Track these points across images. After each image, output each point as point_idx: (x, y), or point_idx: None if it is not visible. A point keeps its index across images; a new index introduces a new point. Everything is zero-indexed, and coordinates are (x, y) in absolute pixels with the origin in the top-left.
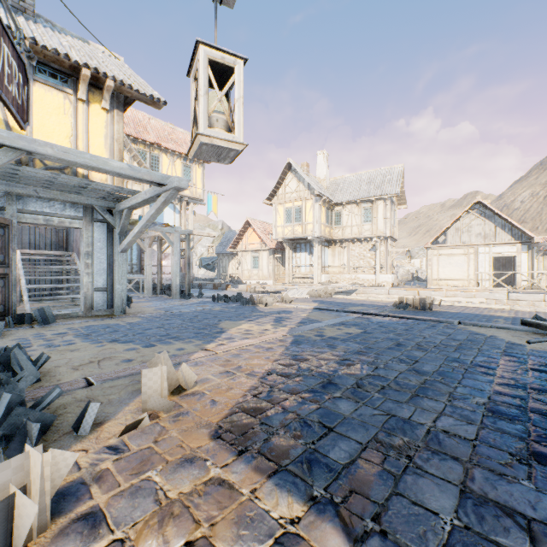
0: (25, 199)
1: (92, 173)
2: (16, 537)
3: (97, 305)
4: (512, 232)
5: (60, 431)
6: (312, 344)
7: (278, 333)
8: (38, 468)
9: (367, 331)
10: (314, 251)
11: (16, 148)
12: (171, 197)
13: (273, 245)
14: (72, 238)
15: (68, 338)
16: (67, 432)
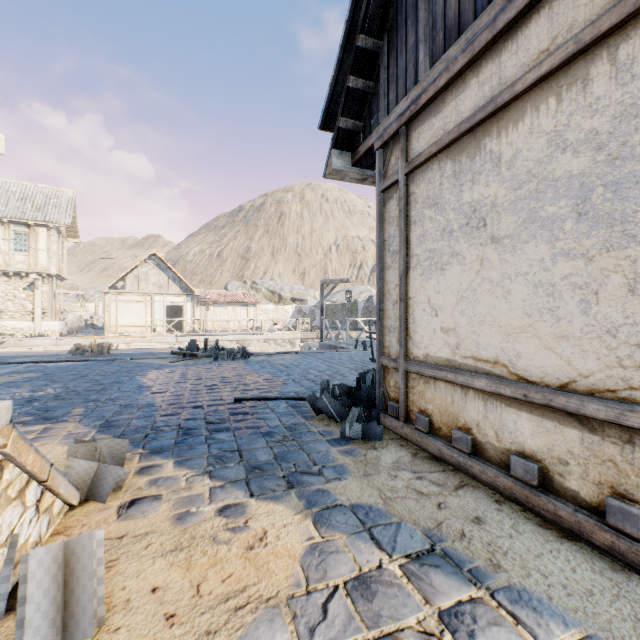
0: None
1: None
2: None
3: None
4: (181, 285)
5: None
6: None
7: None
8: None
9: (49, 373)
10: None
11: None
12: None
13: None
14: None
15: None
16: None
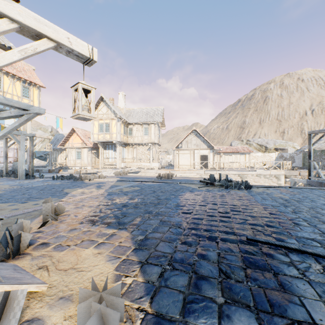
0: None
1: None
2: (22, 247)
3: None
4: (207, 144)
5: None
6: (117, 194)
7: (100, 192)
8: (28, 226)
9: (143, 188)
10: (117, 149)
11: None
12: (32, 117)
13: (91, 145)
14: None
15: None
16: None
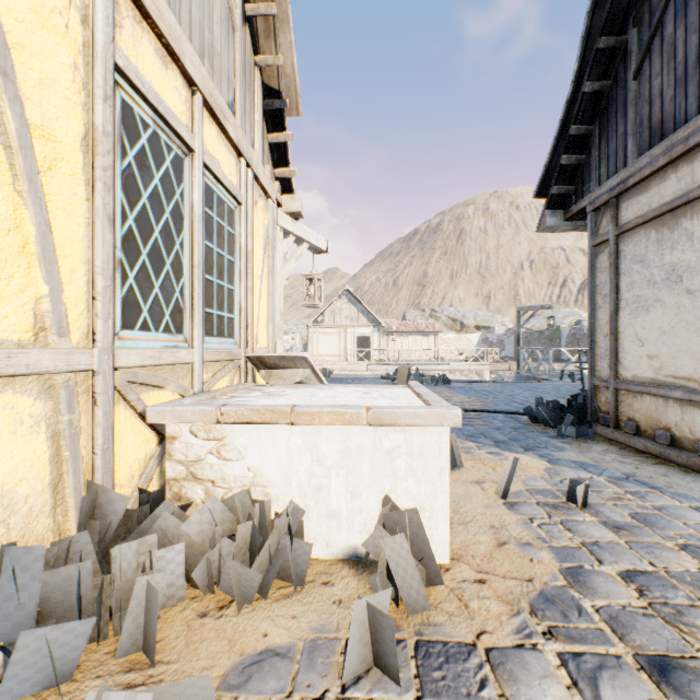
0: None
1: None
2: None
3: None
4: (369, 317)
5: None
6: None
7: None
8: None
9: None
10: None
11: None
12: None
13: None
14: None
15: None
16: None
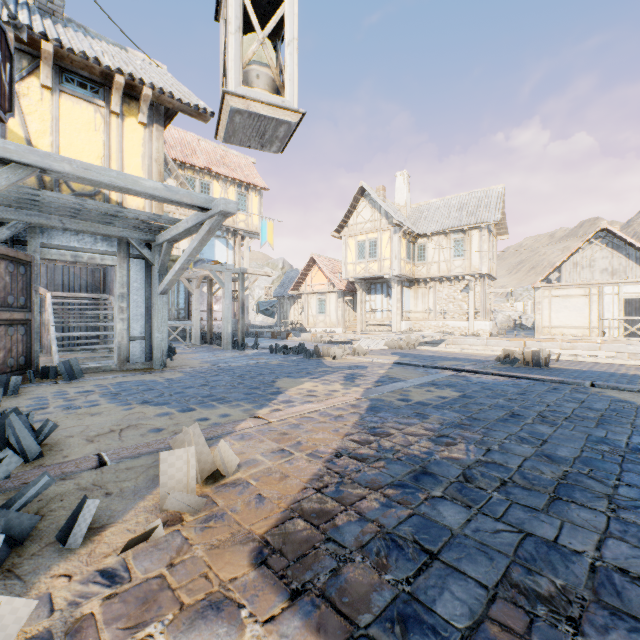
0: (50, 232)
1: (127, 199)
2: None
3: (133, 357)
4: None
5: (43, 538)
6: (395, 411)
7: (349, 396)
8: None
9: (467, 394)
10: (392, 293)
11: (27, 164)
12: (217, 225)
13: (343, 286)
14: (109, 278)
15: (93, 398)
16: (53, 542)
